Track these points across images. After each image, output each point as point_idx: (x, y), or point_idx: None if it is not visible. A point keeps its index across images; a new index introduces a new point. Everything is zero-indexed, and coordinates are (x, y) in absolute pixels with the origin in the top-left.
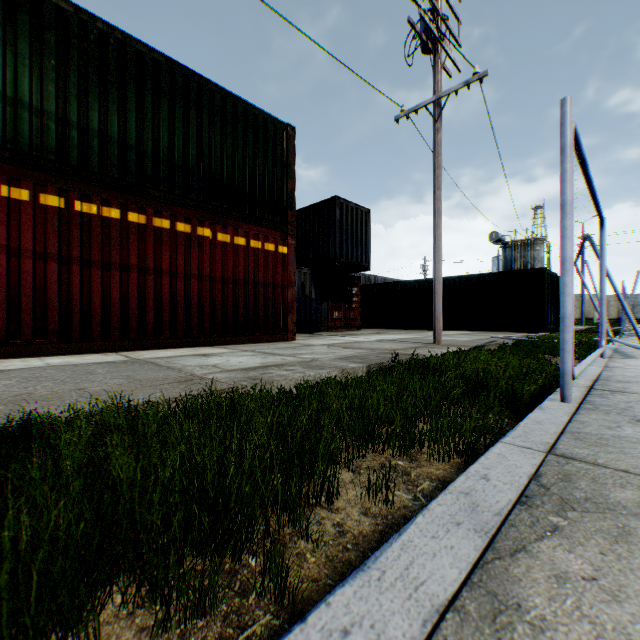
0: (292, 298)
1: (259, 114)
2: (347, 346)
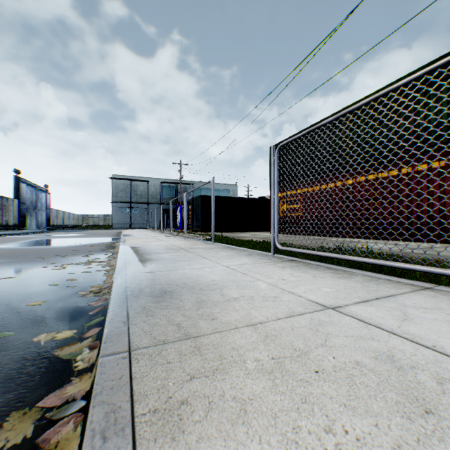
0: None
1: None
2: None
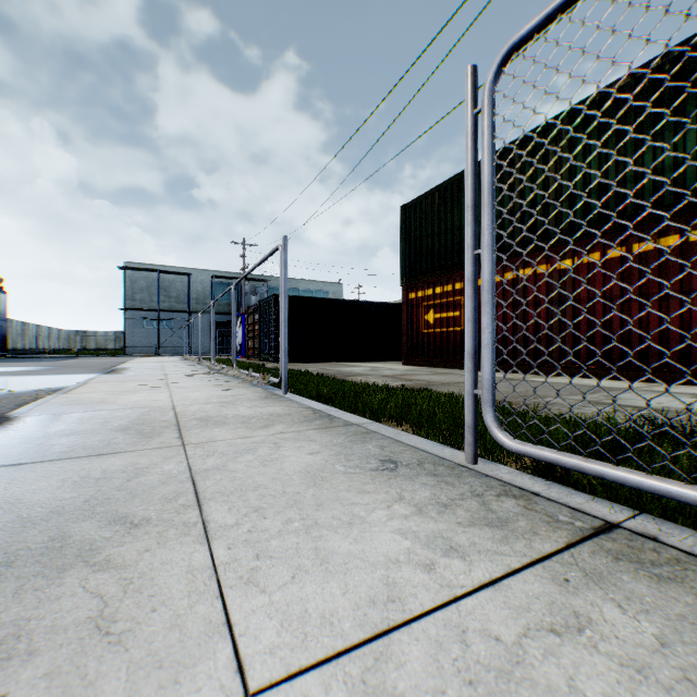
0: None
1: None
2: None
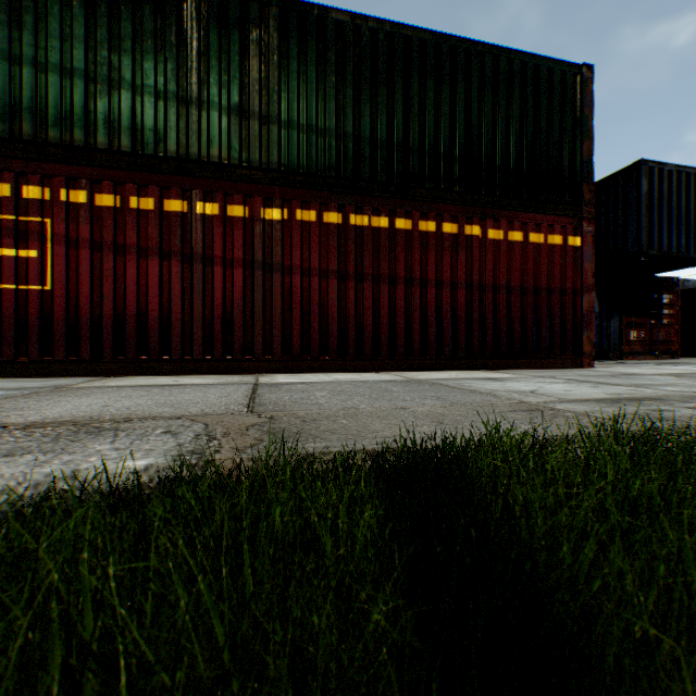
0: (587, 308)
1: (541, 64)
2: None
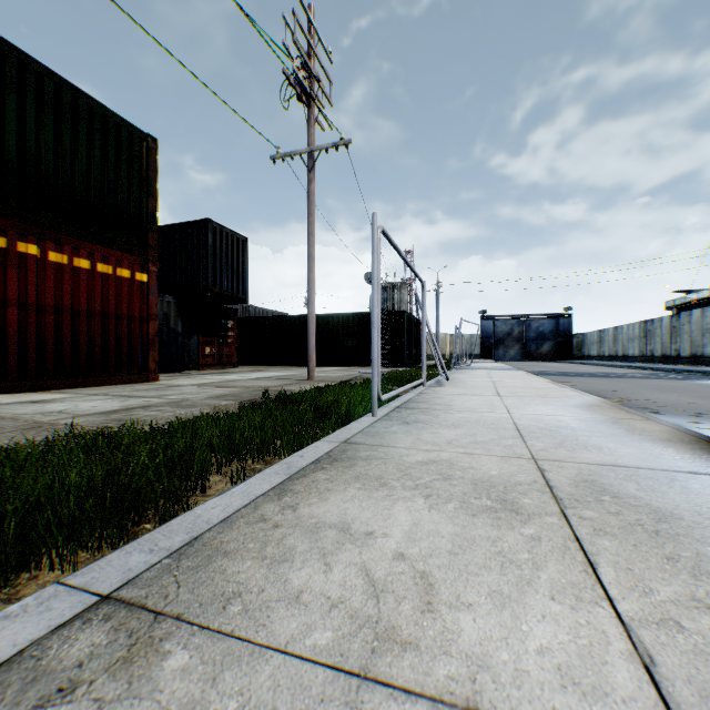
0: (154, 333)
1: (110, 116)
2: (221, 385)
